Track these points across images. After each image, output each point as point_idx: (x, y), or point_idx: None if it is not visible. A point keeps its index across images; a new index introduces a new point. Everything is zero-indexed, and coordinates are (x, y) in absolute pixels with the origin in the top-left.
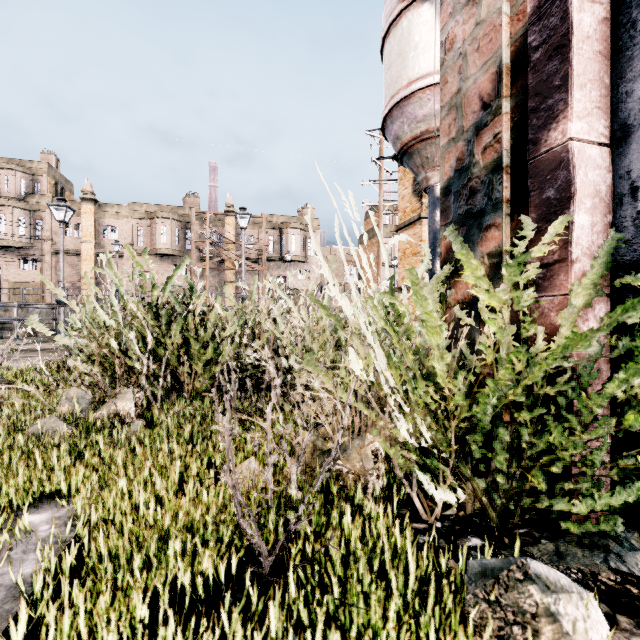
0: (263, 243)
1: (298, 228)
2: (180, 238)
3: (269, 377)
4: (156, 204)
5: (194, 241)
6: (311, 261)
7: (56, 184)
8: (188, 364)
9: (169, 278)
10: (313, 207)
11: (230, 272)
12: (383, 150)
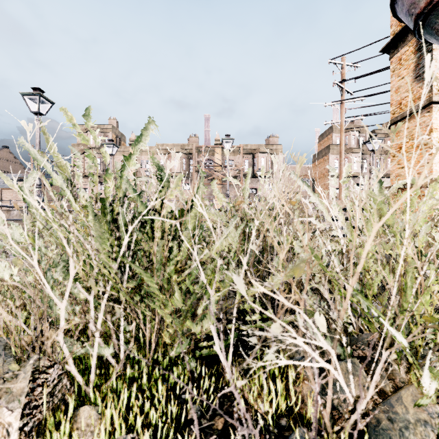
0: (240, 165)
1: (266, 152)
2: (186, 165)
3: (355, 437)
4: (171, 144)
5: (194, 166)
6: (275, 176)
7: (116, 137)
8: (134, 322)
9: (126, 158)
10: (277, 136)
11: (218, 186)
12: (345, 73)
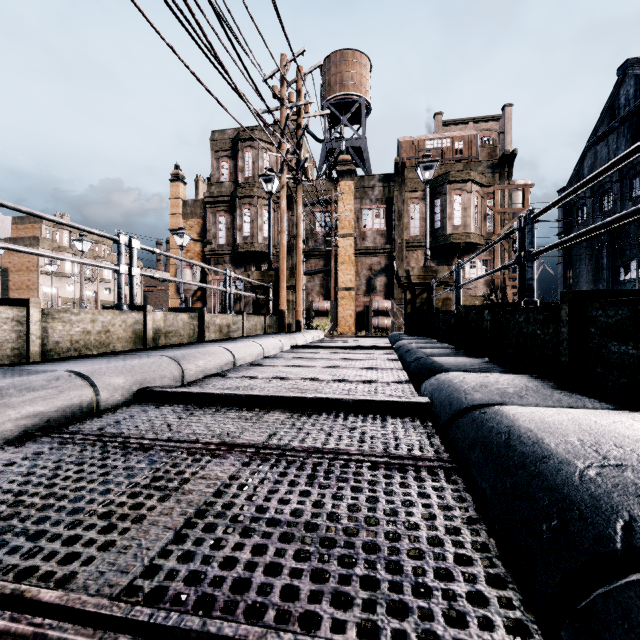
0: None
1: None
2: None
3: None
4: None
5: None
6: None
7: None
8: None
9: None
10: None
11: None
12: None
